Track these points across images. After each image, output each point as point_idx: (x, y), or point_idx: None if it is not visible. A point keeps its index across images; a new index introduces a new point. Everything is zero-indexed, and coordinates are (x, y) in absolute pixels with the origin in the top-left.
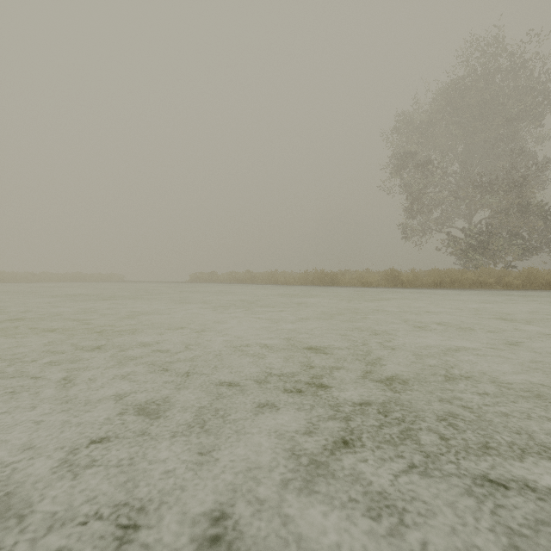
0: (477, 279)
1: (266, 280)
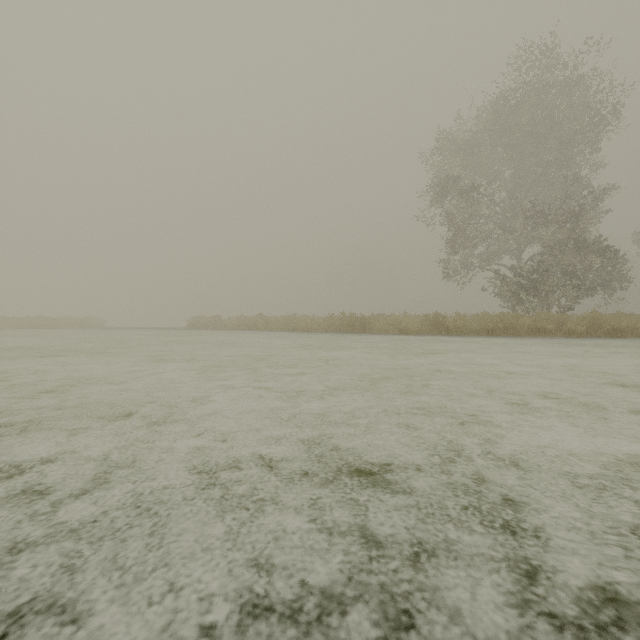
0: (534, 325)
1: (283, 326)
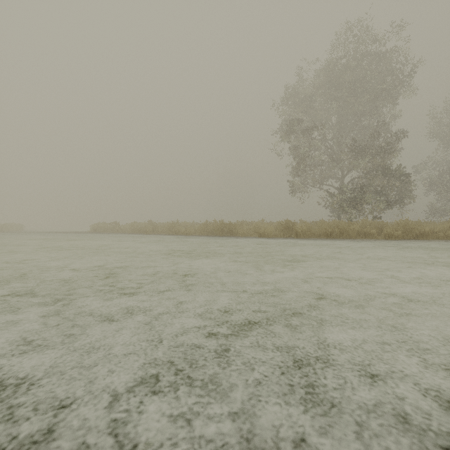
0: (361, 230)
1: (167, 230)
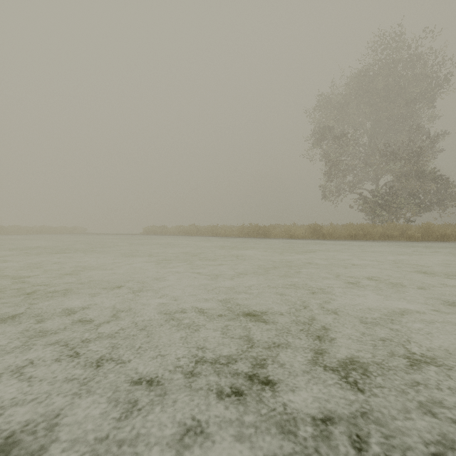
0: (385, 232)
1: (209, 232)
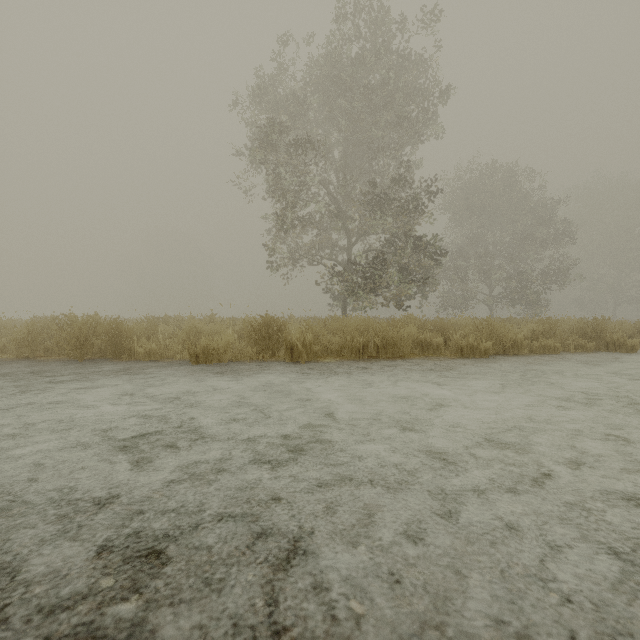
0: (417, 337)
1: None
